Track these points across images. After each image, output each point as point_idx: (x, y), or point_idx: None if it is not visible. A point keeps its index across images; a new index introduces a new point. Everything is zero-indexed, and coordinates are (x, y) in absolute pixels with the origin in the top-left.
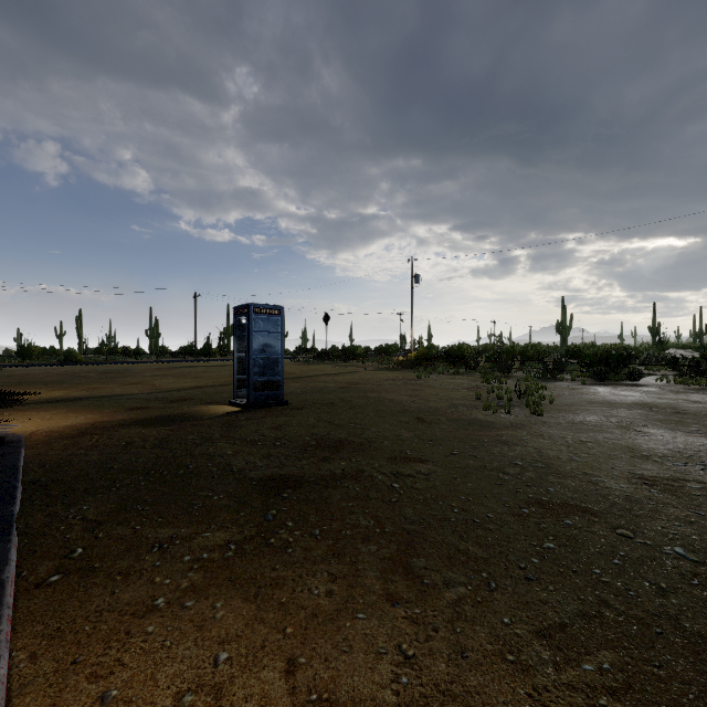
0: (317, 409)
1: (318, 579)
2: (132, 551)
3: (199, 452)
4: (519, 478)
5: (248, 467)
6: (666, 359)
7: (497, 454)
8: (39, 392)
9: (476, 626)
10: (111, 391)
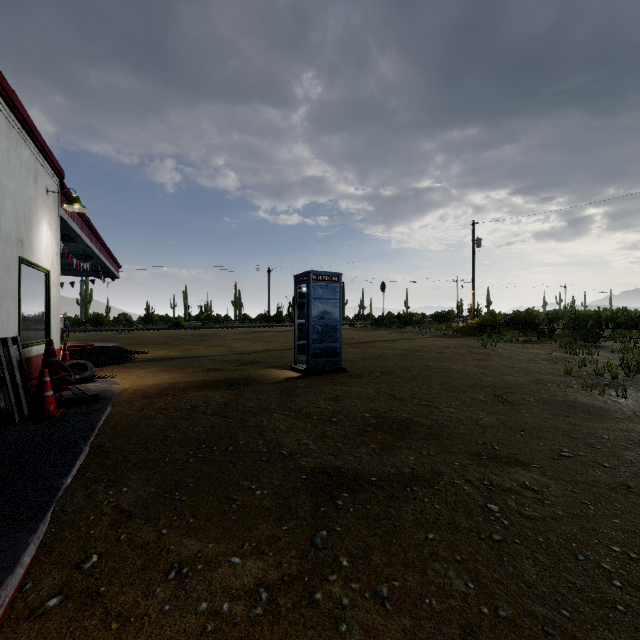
0: (376, 378)
1: None
2: (146, 572)
3: (253, 424)
4: None
5: (299, 451)
6: None
7: (638, 464)
8: (147, 352)
9: None
10: (197, 352)
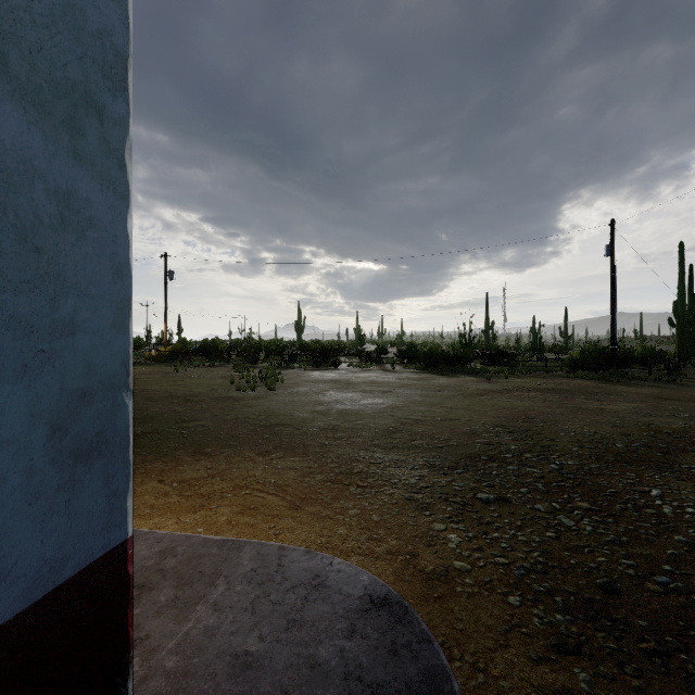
0: None
1: (158, 464)
2: None
3: None
4: (257, 419)
5: None
6: (357, 352)
7: (245, 411)
8: None
9: (236, 458)
10: None
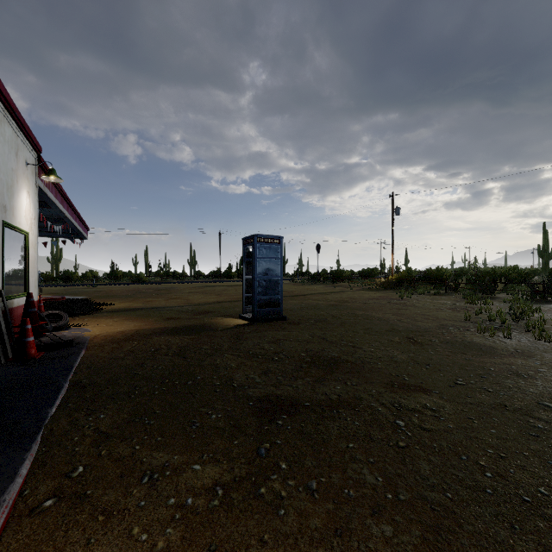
0: (311, 324)
1: None
2: (124, 478)
3: (208, 363)
4: None
5: (247, 383)
6: None
7: (514, 389)
8: (113, 303)
9: None
10: (158, 304)
